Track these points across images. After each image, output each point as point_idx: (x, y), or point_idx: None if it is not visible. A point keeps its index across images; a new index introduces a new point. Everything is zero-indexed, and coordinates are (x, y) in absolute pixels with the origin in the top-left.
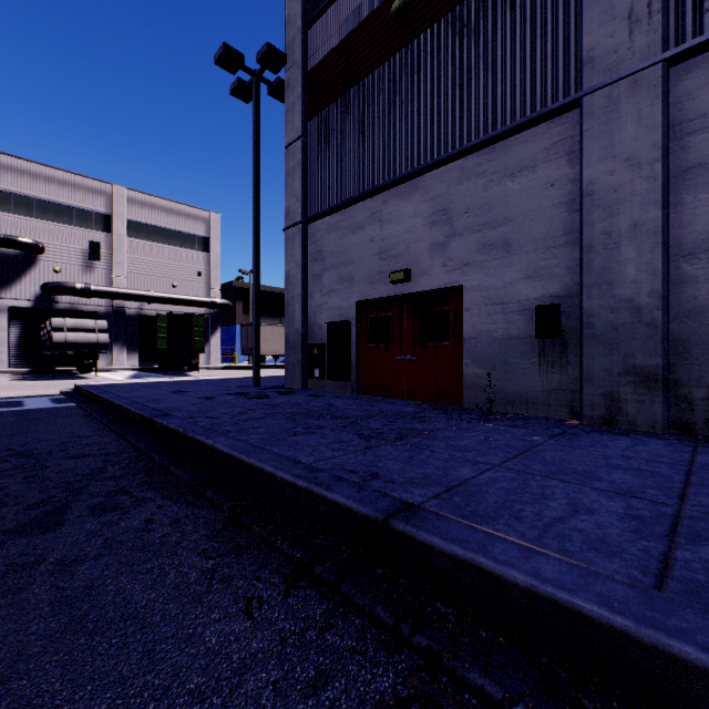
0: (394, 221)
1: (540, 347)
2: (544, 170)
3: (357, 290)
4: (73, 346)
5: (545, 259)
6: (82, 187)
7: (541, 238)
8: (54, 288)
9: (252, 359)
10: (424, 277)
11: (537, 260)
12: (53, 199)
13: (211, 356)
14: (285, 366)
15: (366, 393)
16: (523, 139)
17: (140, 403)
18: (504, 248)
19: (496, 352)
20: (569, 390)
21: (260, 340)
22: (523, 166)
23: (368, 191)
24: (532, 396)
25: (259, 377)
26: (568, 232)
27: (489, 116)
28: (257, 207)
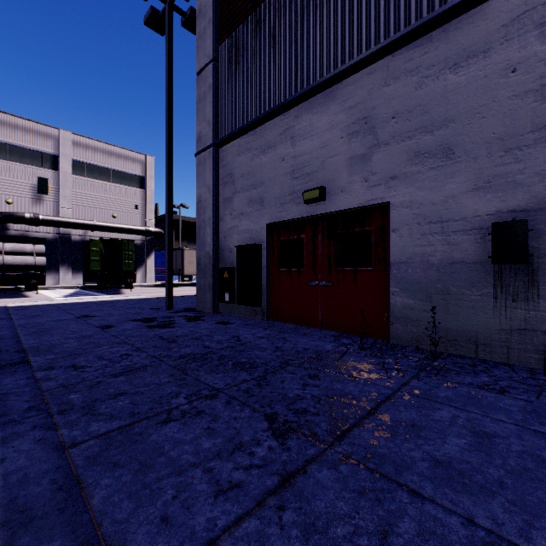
0: (308, 135)
1: (495, 274)
2: (502, 52)
3: (267, 212)
4: (11, 268)
5: (503, 164)
6: (32, 131)
7: (497, 139)
8: (6, 217)
9: (181, 278)
10: (342, 195)
11: (492, 167)
12: (6, 141)
13: (146, 275)
14: (197, 289)
15: (277, 319)
16: (471, 18)
17: (14, 338)
18: (444, 155)
19: (433, 280)
20: (541, 331)
21: (187, 262)
22: (471, 52)
23: (279, 105)
24: (484, 335)
25: (172, 299)
26: (539, 126)
27: (423, 1)
28: (169, 133)
